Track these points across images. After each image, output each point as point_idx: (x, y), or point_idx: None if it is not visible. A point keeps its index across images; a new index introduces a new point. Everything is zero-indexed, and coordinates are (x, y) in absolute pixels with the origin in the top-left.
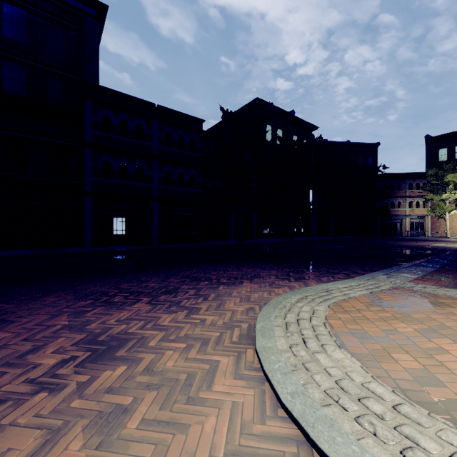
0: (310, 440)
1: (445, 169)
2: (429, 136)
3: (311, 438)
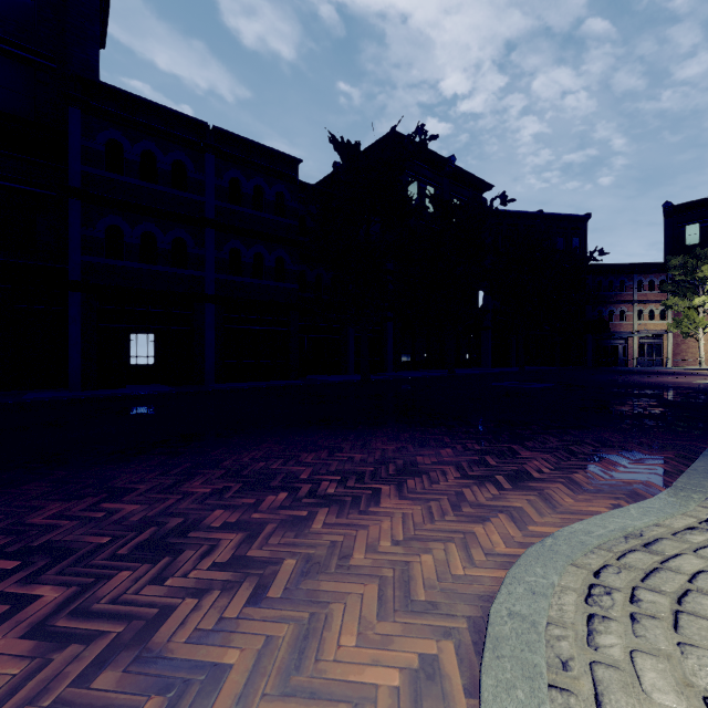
0: None
1: (699, 257)
2: (670, 204)
3: None
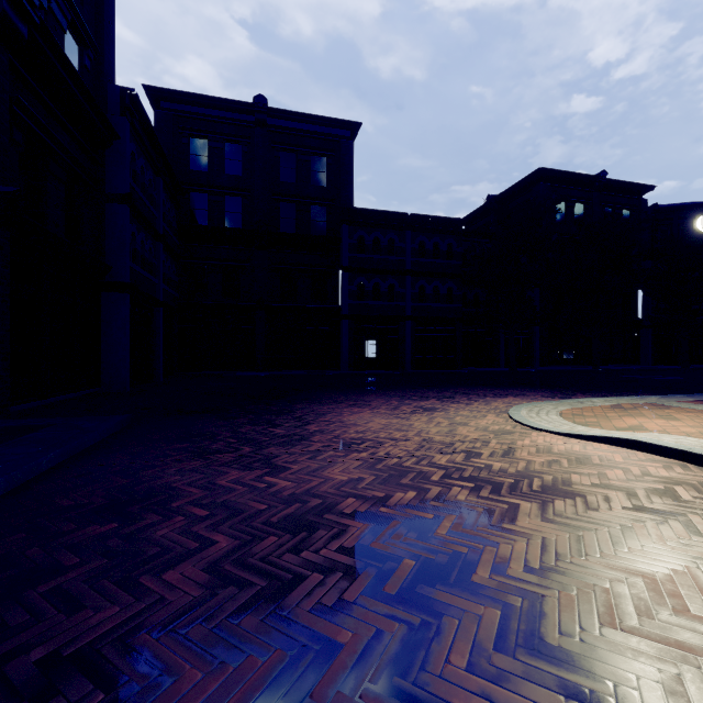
0: (522, 424)
1: None
2: None
3: (522, 423)
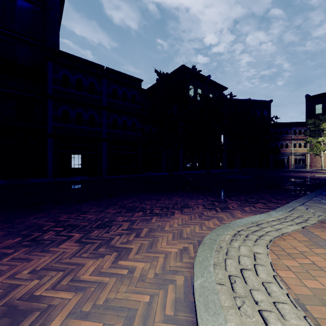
0: None
1: (321, 119)
2: (308, 95)
3: None
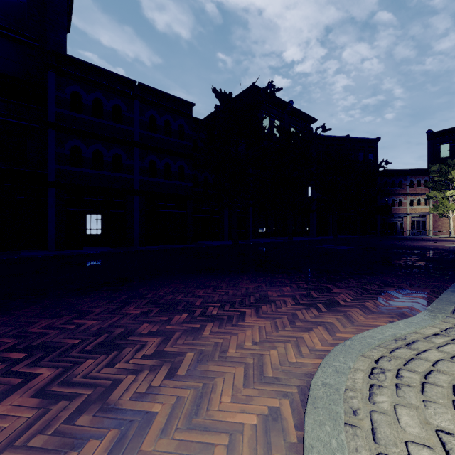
0: None
1: (449, 165)
2: (431, 131)
3: None
